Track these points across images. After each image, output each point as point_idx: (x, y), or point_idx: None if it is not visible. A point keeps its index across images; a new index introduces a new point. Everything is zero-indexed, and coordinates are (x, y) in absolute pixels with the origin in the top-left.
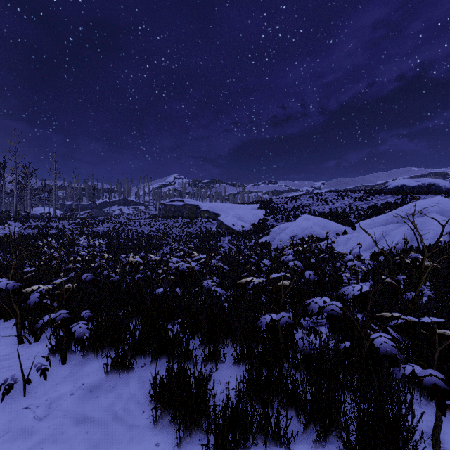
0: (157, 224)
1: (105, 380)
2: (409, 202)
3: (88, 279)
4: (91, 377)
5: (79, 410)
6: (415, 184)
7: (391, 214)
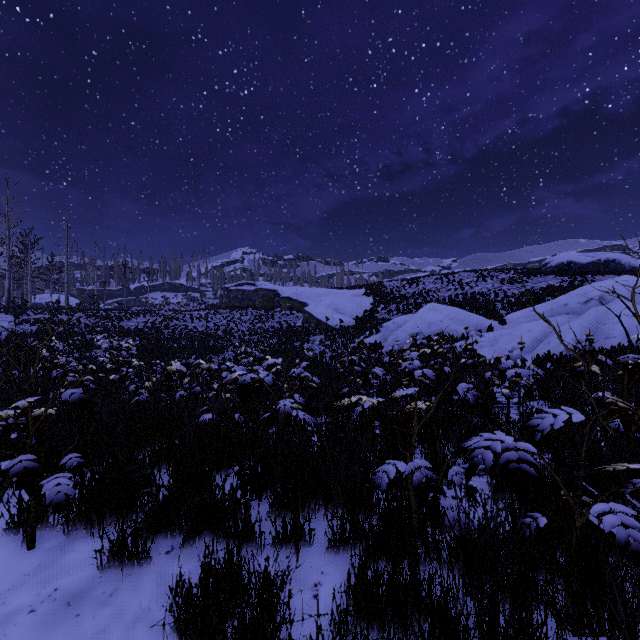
0: (216, 318)
1: (97, 581)
2: (580, 285)
3: (72, 399)
4: (73, 576)
5: None
6: (588, 260)
7: (557, 302)
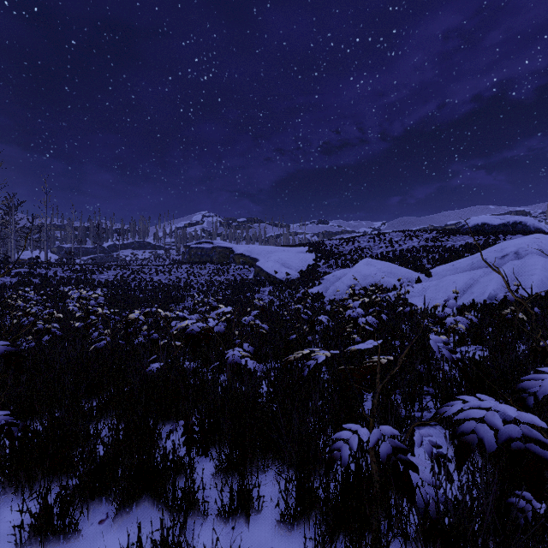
0: (178, 272)
1: None
2: (494, 243)
3: None
4: None
5: None
6: (499, 222)
7: (477, 257)
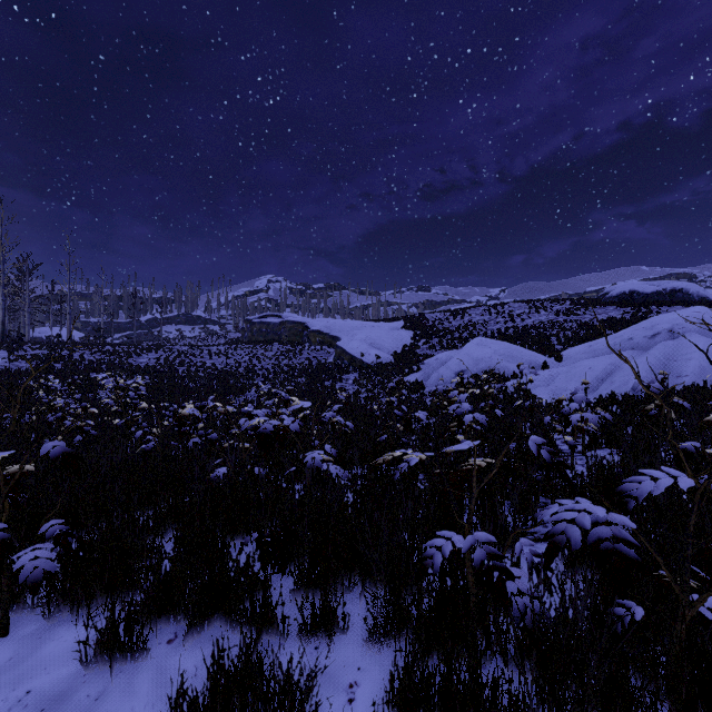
0: (237, 354)
1: (80, 681)
2: (645, 317)
3: (53, 454)
4: (51, 674)
5: None
6: (652, 290)
7: (621, 336)
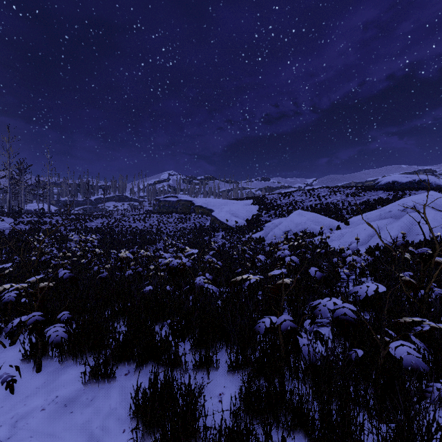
0: (151, 220)
1: (82, 392)
2: (401, 197)
3: (65, 277)
4: (67, 388)
5: (49, 429)
6: (406, 180)
7: (384, 209)
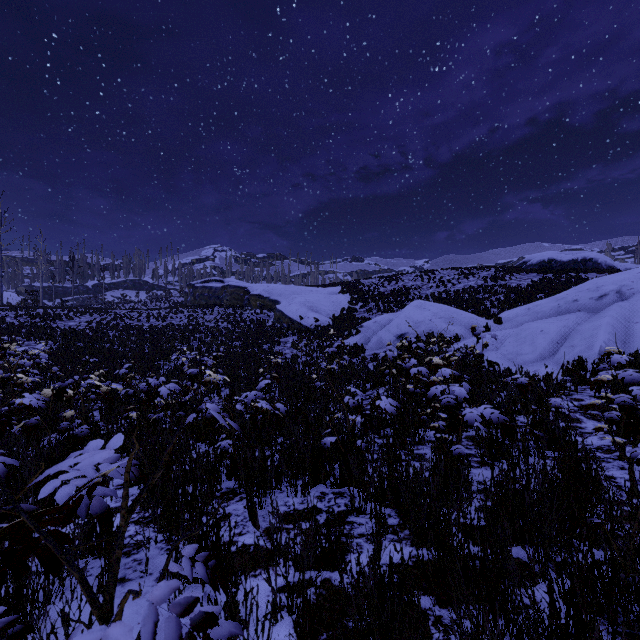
0: (177, 317)
1: None
2: (569, 282)
3: None
4: None
5: None
6: (569, 258)
7: (564, 298)
